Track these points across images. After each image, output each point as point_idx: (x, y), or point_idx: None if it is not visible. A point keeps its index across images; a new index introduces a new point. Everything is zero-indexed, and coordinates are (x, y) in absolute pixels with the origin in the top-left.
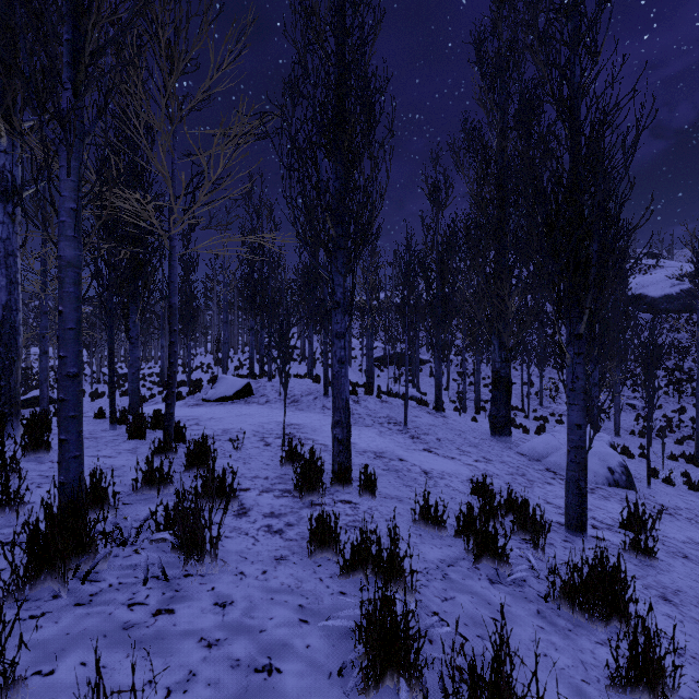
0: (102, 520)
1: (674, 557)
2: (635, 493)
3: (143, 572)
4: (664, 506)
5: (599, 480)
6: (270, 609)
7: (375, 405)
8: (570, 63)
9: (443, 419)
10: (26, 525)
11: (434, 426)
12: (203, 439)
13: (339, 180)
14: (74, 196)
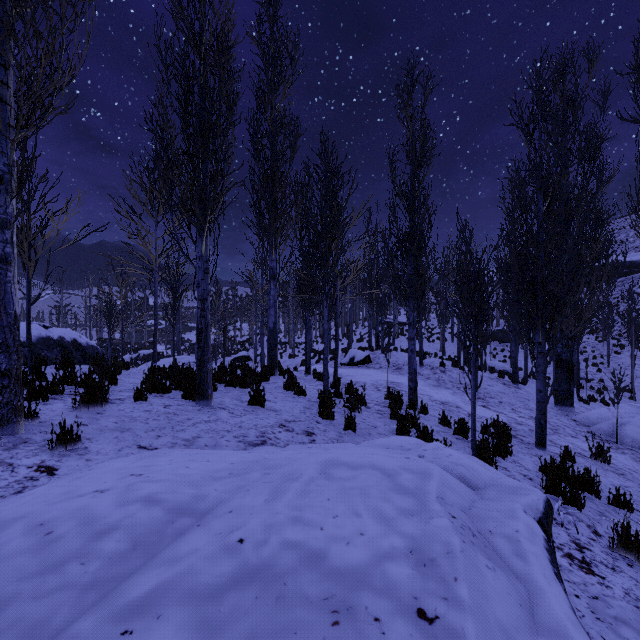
0: (333, 396)
1: (605, 470)
2: None
3: (344, 410)
4: None
5: (635, 444)
6: (376, 422)
7: (457, 375)
8: (537, 197)
9: (515, 390)
10: (319, 394)
11: (502, 393)
12: (351, 382)
13: (411, 266)
14: (327, 312)
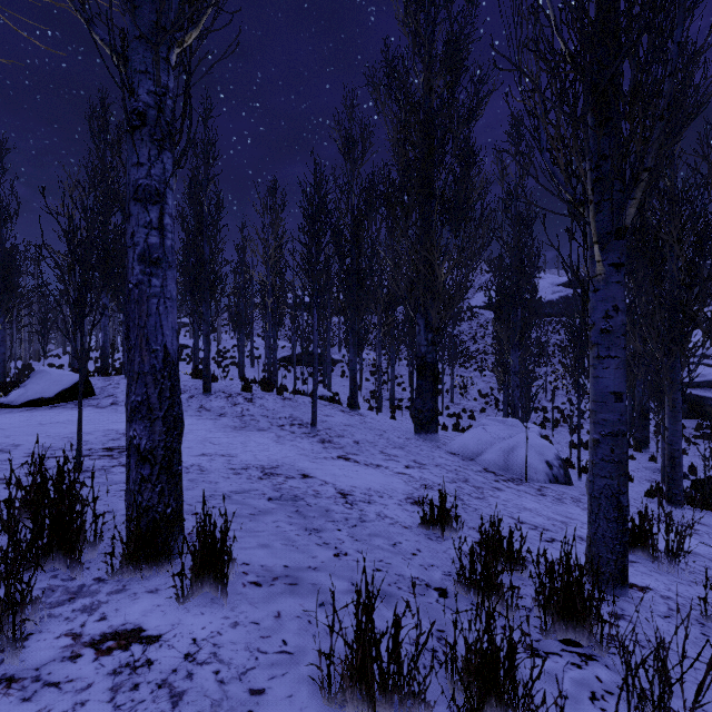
0: None
1: None
2: (575, 488)
3: None
4: None
5: (540, 477)
6: None
7: (274, 404)
8: None
9: (361, 418)
10: None
11: (349, 426)
12: None
13: None
14: None
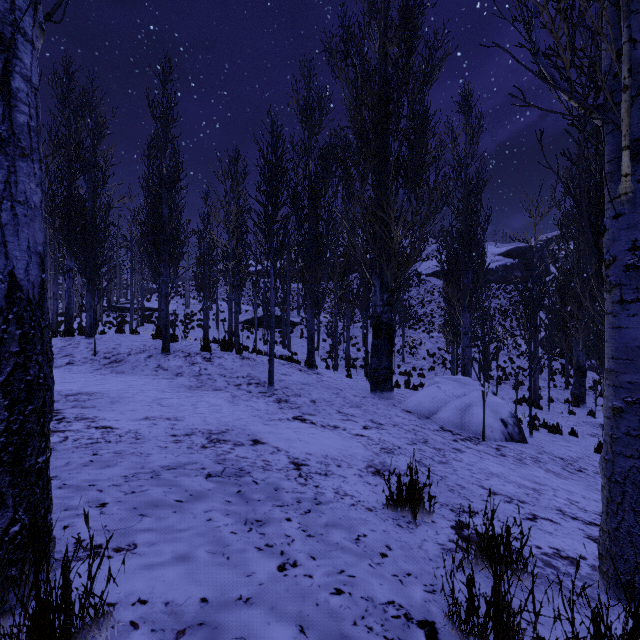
0: None
1: None
2: (530, 446)
3: None
4: (564, 459)
5: (496, 435)
6: None
7: (233, 363)
8: None
9: (318, 377)
10: None
11: (307, 385)
12: None
13: None
14: None
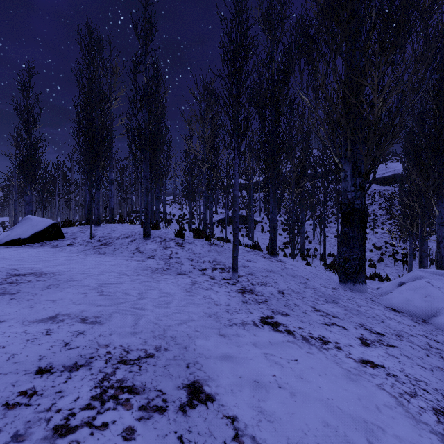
0: None
1: None
2: None
3: None
4: None
5: None
6: None
7: (201, 248)
8: None
9: (281, 264)
10: None
11: (271, 272)
12: None
13: None
14: None
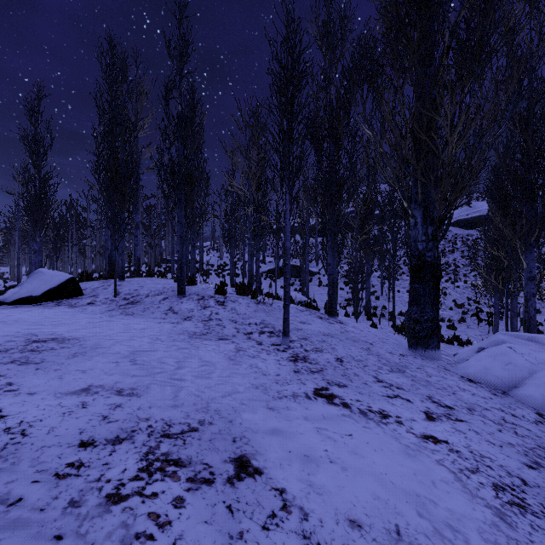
0: None
1: None
2: None
3: None
4: None
5: None
6: None
7: (246, 307)
8: None
9: (341, 326)
10: None
11: (329, 336)
12: None
13: None
14: None
